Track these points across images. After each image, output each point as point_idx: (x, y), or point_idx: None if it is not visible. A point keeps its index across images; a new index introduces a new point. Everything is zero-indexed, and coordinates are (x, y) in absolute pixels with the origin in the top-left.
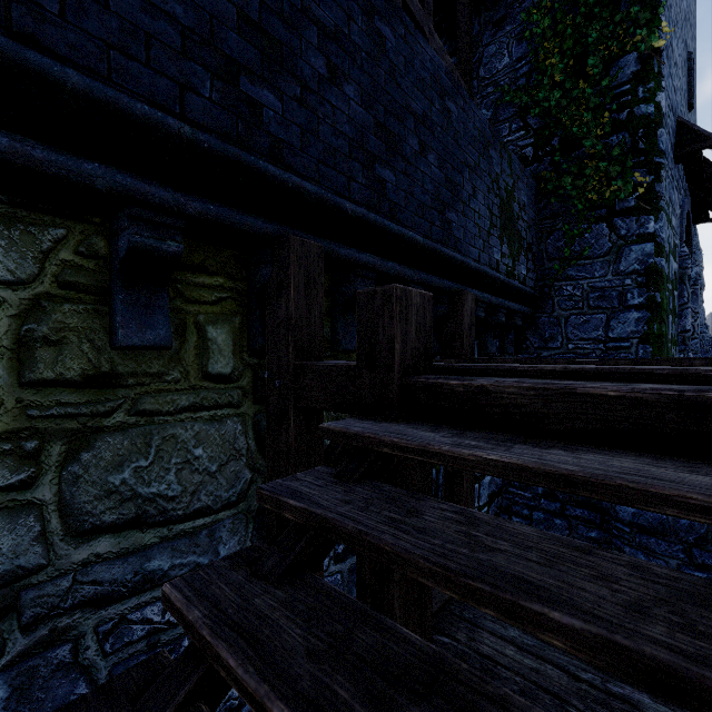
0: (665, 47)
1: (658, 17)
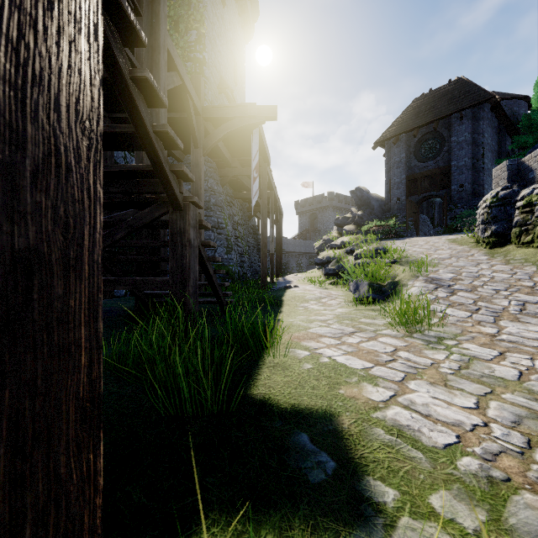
0: (208, 36)
1: (202, 20)
